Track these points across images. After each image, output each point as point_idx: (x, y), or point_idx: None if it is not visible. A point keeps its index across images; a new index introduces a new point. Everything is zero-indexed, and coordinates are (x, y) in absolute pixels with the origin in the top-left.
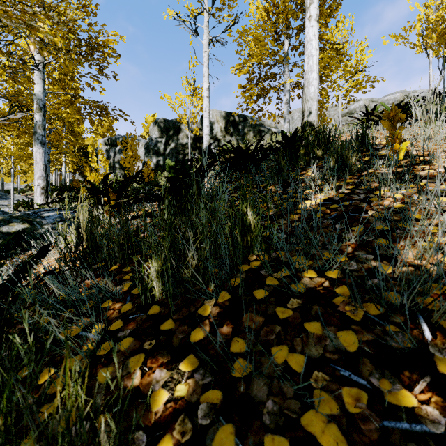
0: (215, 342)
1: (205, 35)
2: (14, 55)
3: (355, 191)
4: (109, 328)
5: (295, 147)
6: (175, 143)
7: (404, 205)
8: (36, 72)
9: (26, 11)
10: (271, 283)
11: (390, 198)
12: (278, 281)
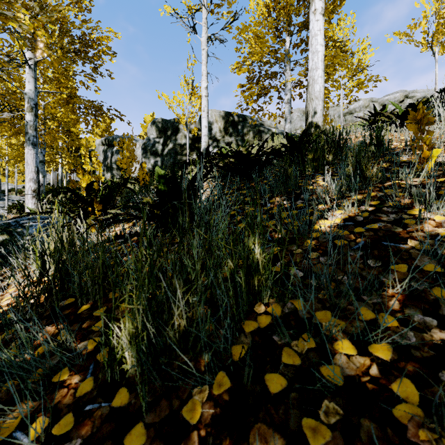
0: None
1: (204, 32)
2: (1, 52)
3: (381, 209)
4: (52, 430)
5: (302, 151)
6: (173, 143)
7: None
8: (27, 70)
9: None
10: (290, 362)
11: (431, 221)
12: (300, 359)
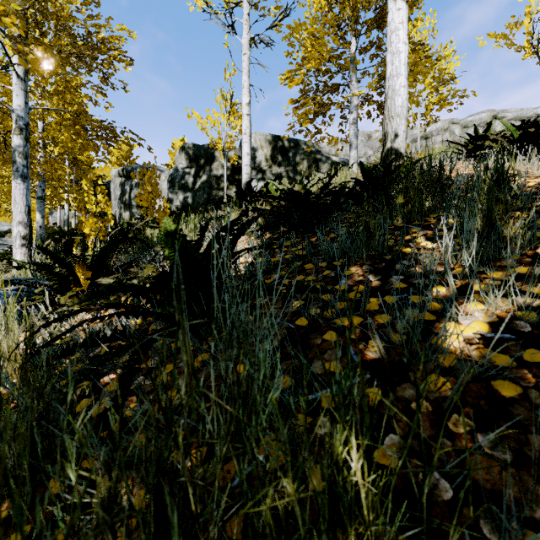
0: None
1: (245, 33)
2: None
3: None
4: None
5: (386, 191)
6: (207, 175)
7: None
8: (15, 80)
9: None
10: None
11: None
12: None
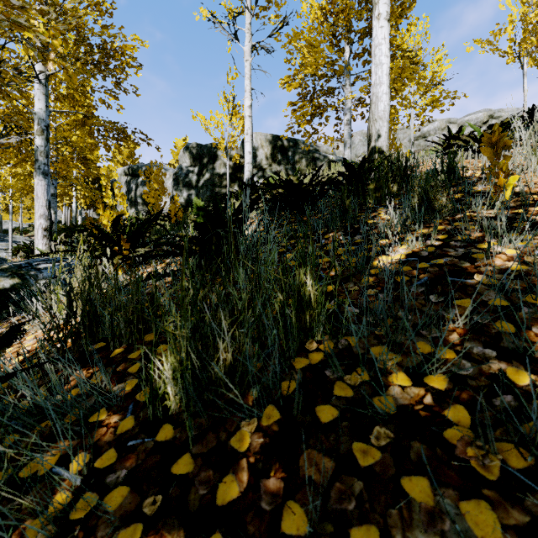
0: (257, 507)
1: (247, 40)
2: (7, 64)
3: (449, 244)
4: (95, 464)
5: (362, 180)
6: (210, 173)
7: (525, 266)
8: (37, 85)
9: (11, 3)
10: (342, 395)
11: (502, 255)
12: (352, 391)
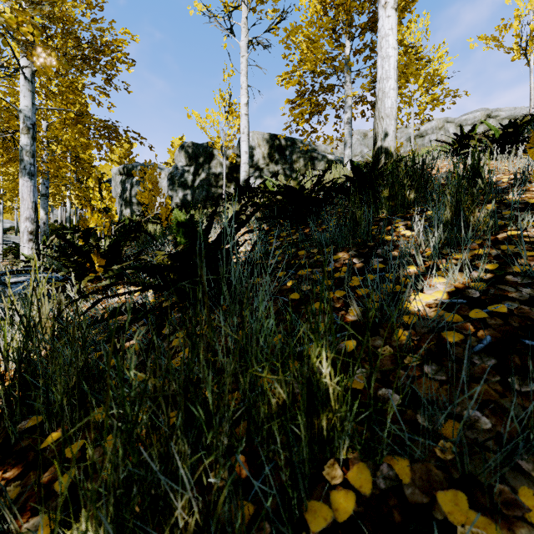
0: None
1: (243, 35)
2: None
3: (505, 279)
4: None
5: (373, 186)
6: (206, 172)
7: None
8: (23, 81)
9: None
10: None
11: None
12: None
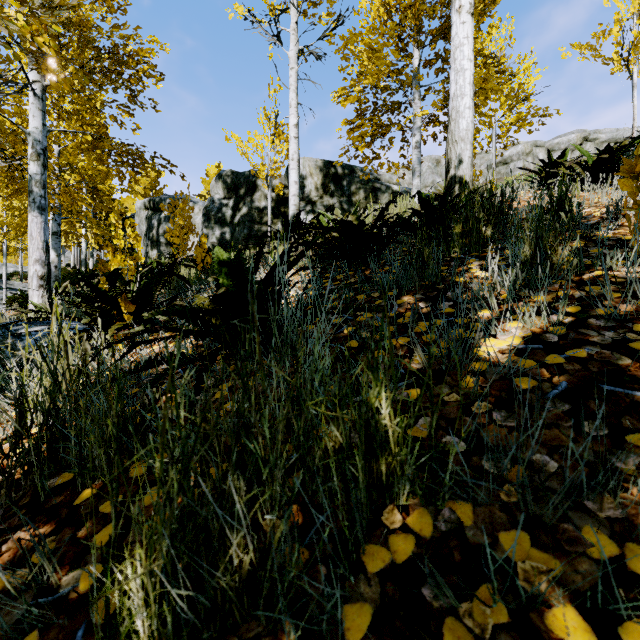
0: None
1: (293, 44)
2: None
3: (587, 322)
4: None
5: (444, 221)
6: (248, 206)
7: None
8: (32, 98)
9: None
10: None
11: None
12: None
